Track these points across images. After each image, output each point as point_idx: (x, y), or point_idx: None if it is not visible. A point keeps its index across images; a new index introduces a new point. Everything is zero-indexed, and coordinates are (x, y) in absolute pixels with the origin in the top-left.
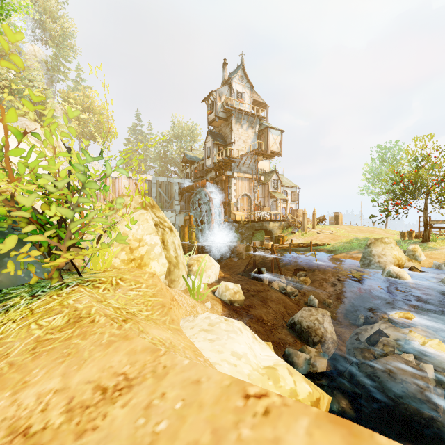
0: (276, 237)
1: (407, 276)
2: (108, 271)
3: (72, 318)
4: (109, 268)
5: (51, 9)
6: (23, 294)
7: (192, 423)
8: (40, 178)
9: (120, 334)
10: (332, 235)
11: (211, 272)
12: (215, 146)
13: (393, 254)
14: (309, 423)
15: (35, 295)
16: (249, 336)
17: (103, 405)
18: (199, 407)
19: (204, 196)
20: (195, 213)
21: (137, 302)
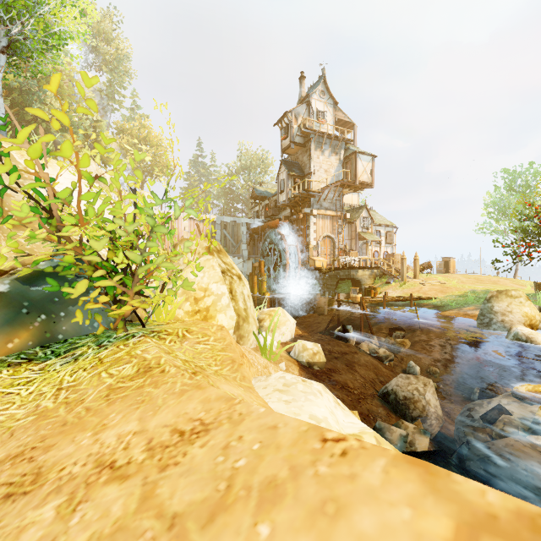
0: (366, 288)
1: None
2: (172, 323)
3: (142, 367)
4: (173, 319)
5: (105, 30)
6: (90, 344)
7: (270, 461)
8: (105, 222)
9: (193, 383)
10: (439, 286)
11: (286, 328)
12: (290, 178)
13: (523, 311)
14: (386, 463)
15: (101, 345)
16: (331, 400)
17: (182, 445)
18: (276, 448)
19: (276, 238)
20: (266, 259)
21: (205, 356)
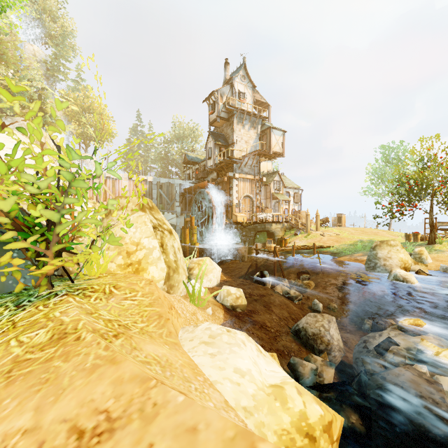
0: (278, 239)
1: (415, 280)
2: (103, 277)
3: (56, 333)
4: (104, 273)
5: (51, 8)
6: (8, 304)
7: None
8: None
9: (107, 356)
10: (335, 237)
11: (213, 275)
12: (216, 146)
13: (399, 256)
14: None
15: (20, 306)
16: (254, 348)
17: None
18: None
19: (205, 197)
20: (196, 214)
21: (131, 313)
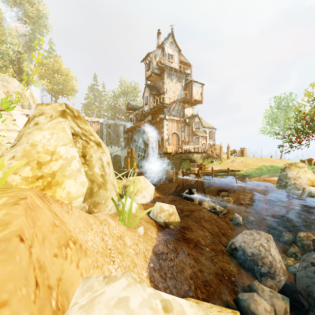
0: (198, 165)
1: None
2: None
3: None
4: None
5: None
6: None
7: None
8: None
9: None
10: (243, 163)
11: (146, 192)
12: (151, 95)
13: (307, 176)
14: None
15: None
16: None
17: None
18: None
19: (142, 134)
20: (135, 147)
21: None
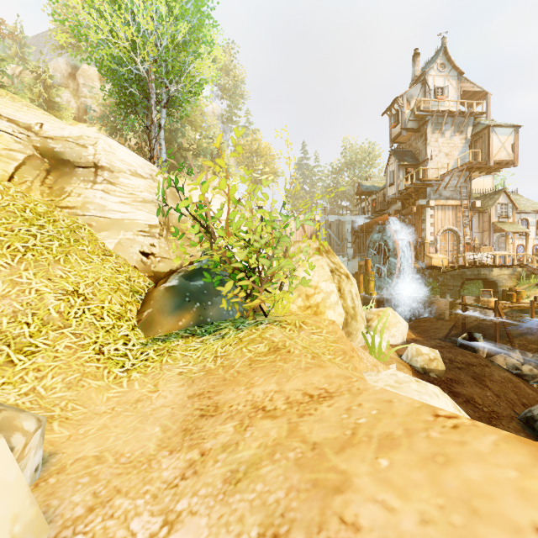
0: (504, 291)
1: None
2: (288, 316)
3: (272, 347)
4: (287, 313)
5: (225, 63)
6: (230, 327)
7: (386, 422)
8: (239, 231)
9: (314, 363)
10: None
11: (396, 330)
12: (401, 168)
13: None
14: (496, 438)
15: (238, 328)
16: (449, 404)
17: (313, 404)
18: (392, 415)
19: (385, 235)
20: (372, 257)
21: (319, 346)
